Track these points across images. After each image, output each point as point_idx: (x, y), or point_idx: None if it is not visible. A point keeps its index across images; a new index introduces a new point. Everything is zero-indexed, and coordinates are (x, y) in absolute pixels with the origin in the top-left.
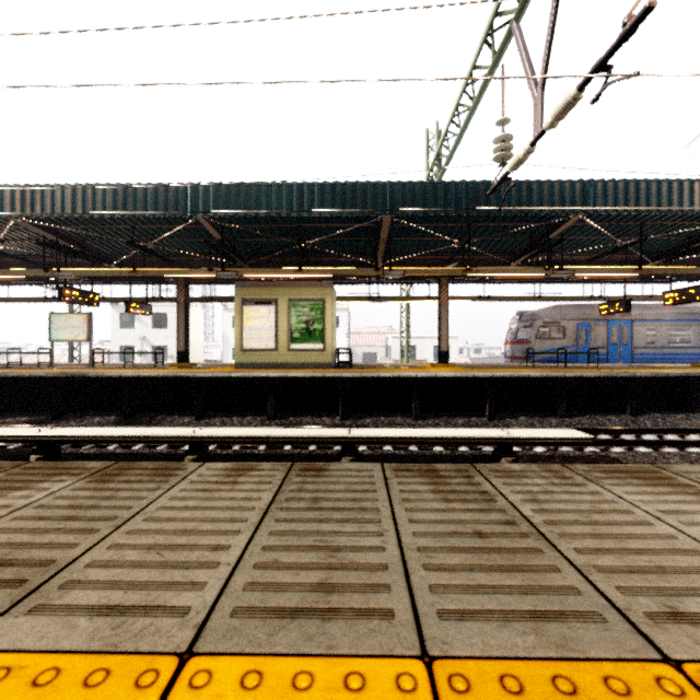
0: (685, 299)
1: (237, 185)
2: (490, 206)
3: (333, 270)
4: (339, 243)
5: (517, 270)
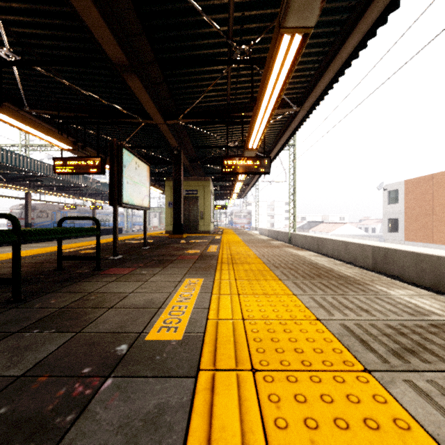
0: (96, 208)
1: (12, 152)
2: (81, 181)
3: (20, 188)
4: (0, 170)
5: (73, 197)
